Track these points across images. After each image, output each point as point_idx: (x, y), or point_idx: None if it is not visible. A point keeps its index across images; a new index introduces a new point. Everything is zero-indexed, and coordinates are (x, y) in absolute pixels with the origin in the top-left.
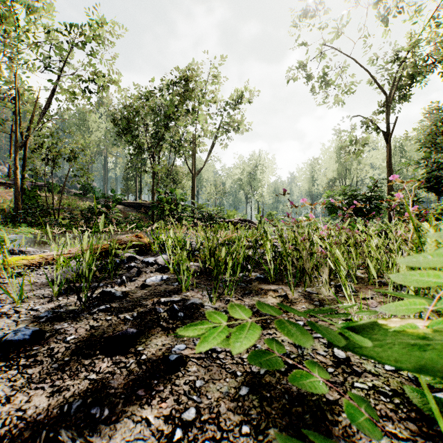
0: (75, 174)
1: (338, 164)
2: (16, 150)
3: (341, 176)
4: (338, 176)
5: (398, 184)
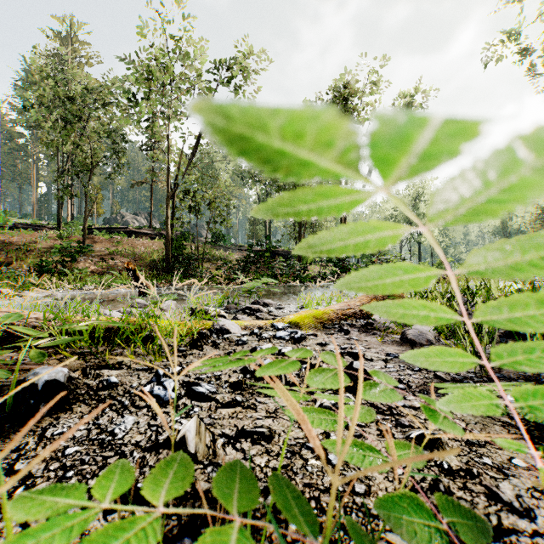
0: (215, 221)
1: None
2: (167, 200)
3: None
4: None
5: None
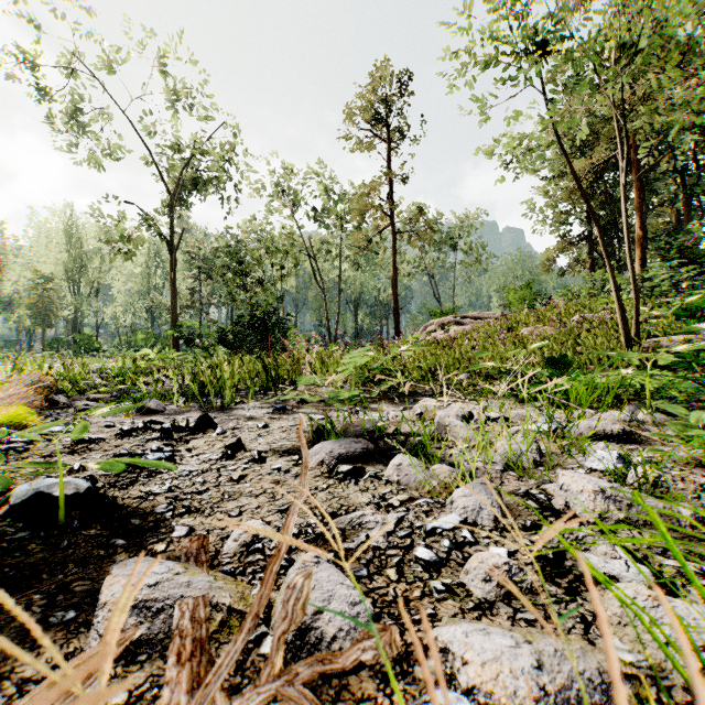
0: None
1: (69, 255)
2: None
3: (73, 277)
4: (67, 276)
5: (161, 304)
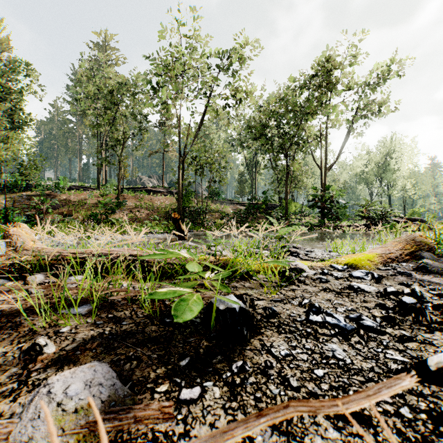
0: (215, 180)
1: None
2: (179, 164)
3: None
4: None
5: None
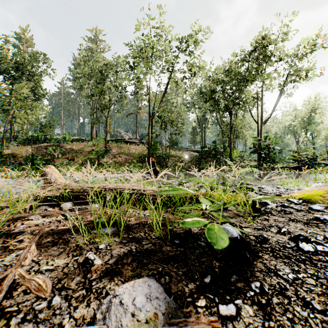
0: (175, 133)
1: None
2: (149, 122)
3: None
4: None
5: None
